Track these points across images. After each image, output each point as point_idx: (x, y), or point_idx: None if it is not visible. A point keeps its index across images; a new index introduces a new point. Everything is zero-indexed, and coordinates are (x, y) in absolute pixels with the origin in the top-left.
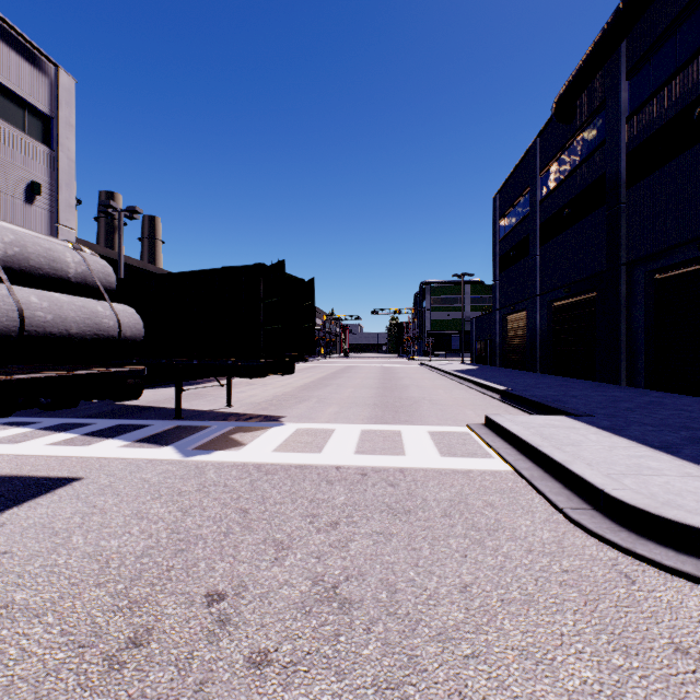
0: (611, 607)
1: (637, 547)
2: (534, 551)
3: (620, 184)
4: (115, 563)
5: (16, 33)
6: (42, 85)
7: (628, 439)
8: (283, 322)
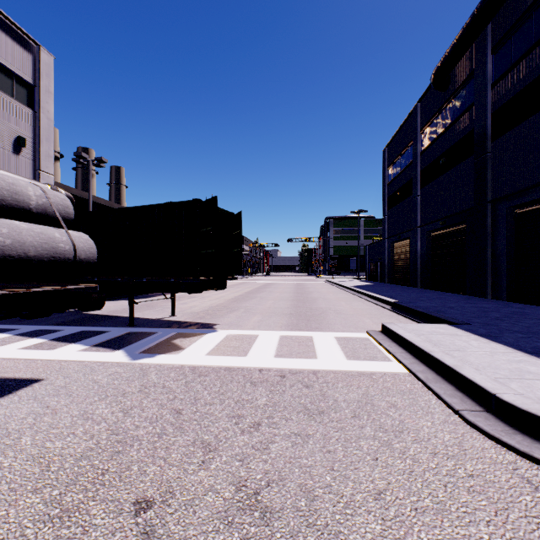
0: (522, 518)
1: (533, 451)
2: (438, 454)
3: (486, 137)
4: (55, 466)
5: (6, 18)
6: (26, 60)
7: (504, 345)
8: (216, 247)
